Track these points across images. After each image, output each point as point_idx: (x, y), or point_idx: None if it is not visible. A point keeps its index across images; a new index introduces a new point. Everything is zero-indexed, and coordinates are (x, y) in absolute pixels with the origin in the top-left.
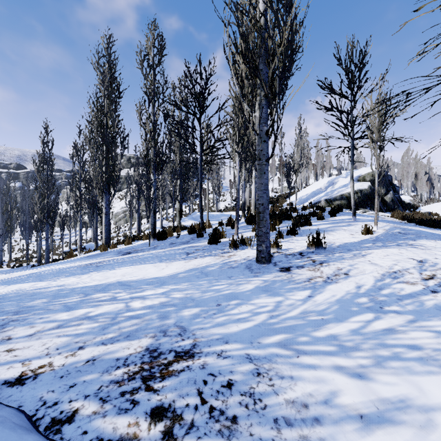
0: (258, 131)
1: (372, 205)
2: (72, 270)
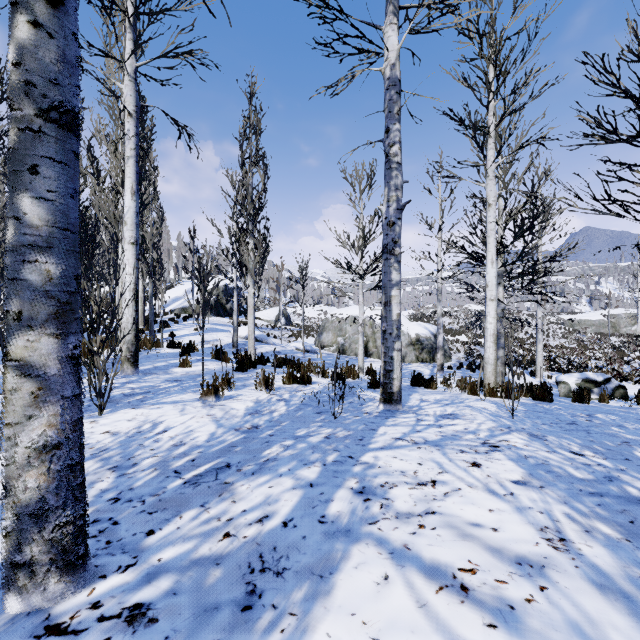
0: (150, 294)
1: (215, 312)
2: None
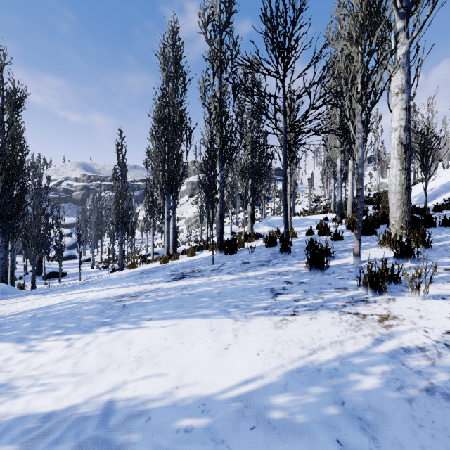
0: None
1: None
2: (87, 312)
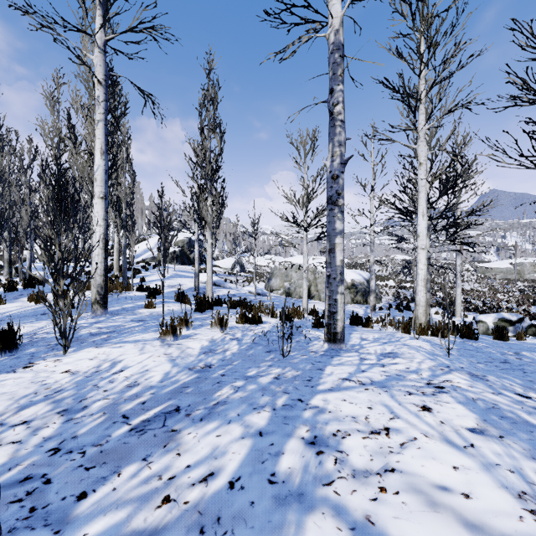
0: (124, 245)
1: (181, 261)
2: None
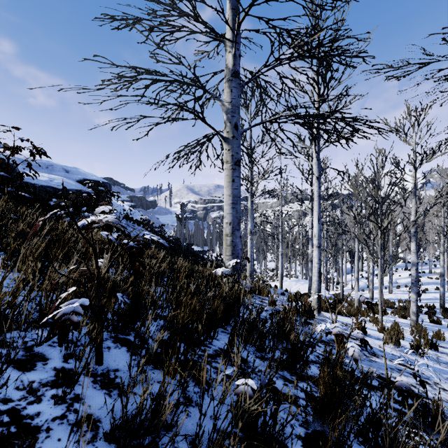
0: None
1: None
2: None
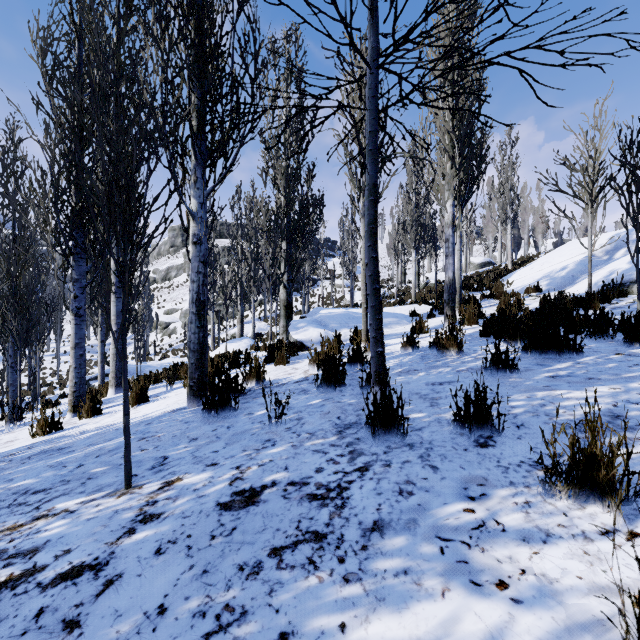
0: None
1: None
2: None
